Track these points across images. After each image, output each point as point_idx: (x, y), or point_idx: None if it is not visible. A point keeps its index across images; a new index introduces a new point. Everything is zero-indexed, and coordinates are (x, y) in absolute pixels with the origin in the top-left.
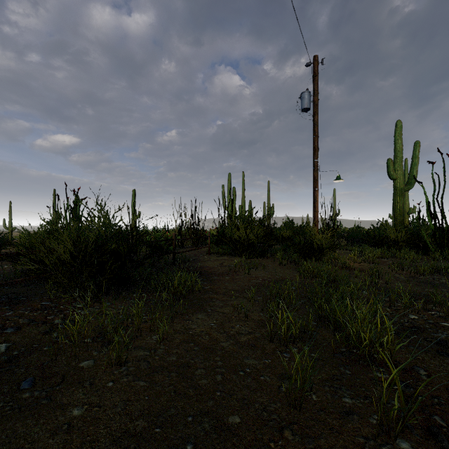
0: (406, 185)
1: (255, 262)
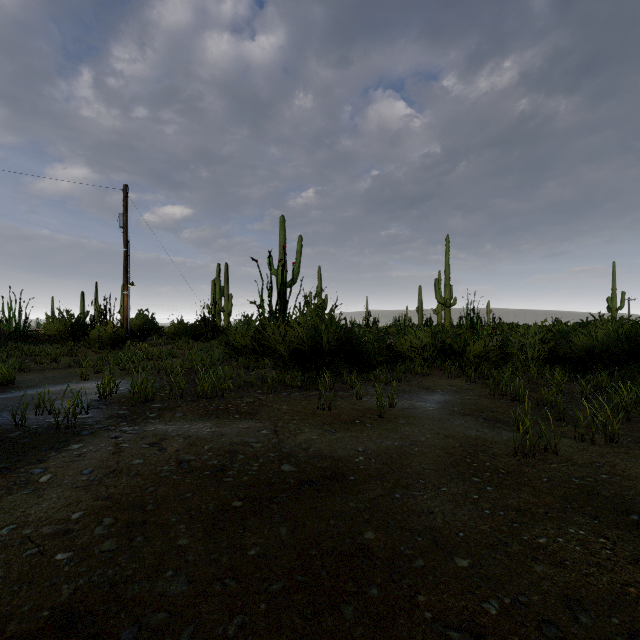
0: (289, 281)
1: (20, 346)
